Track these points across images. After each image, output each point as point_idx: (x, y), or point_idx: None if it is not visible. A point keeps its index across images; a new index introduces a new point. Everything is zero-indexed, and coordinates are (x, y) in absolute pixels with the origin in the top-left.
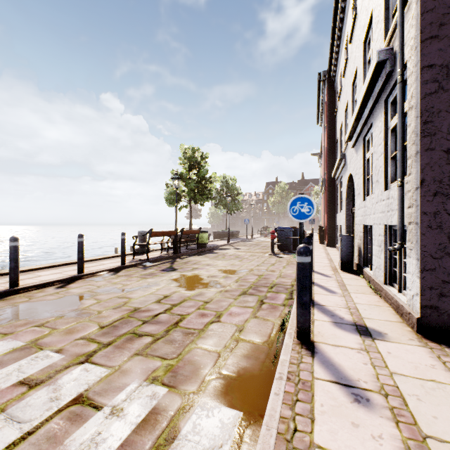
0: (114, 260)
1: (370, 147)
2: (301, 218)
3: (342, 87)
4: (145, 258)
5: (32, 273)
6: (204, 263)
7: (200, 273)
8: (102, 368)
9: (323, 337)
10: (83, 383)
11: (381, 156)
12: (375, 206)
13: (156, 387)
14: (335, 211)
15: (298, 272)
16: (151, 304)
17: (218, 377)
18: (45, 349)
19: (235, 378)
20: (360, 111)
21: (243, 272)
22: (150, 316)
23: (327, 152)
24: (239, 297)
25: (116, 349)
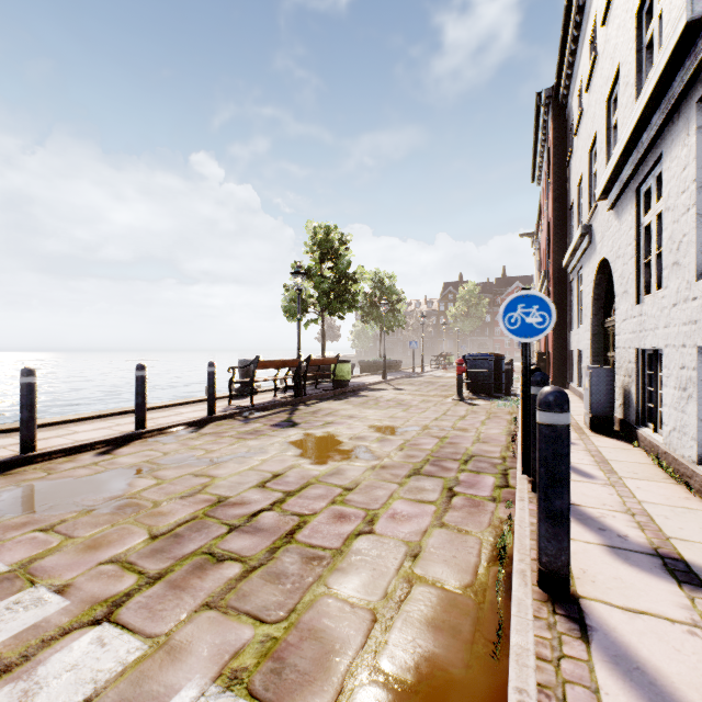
0: (198, 407)
1: (653, 202)
2: (525, 334)
3: (584, 110)
4: (248, 404)
5: (66, 428)
6: (344, 413)
7: (336, 431)
8: (132, 640)
9: (597, 586)
10: (85, 679)
11: (687, 213)
12: (669, 312)
13: (235, 701)
14: (566, 327)
15: (542, 445)
16: (249, 489)
17: (372, 683)
18: (39, 584)
19: (410, 687)
20: (634, 135)
21: (412, 431)
22: (243, 516)
23: (552, 227)
24: (407, 481)
25: (169, 591)
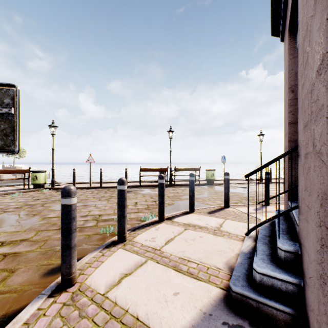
0: None
1: None
2: None
3: None
4: None
5: None
6: None
7: None
8: None
9: None
10: None
11: None
12: None
13: None
14: None
15: None
16: None
17: None
18: None
19: None
20: None
21: None
22: None
23: None
24: None
25: None
